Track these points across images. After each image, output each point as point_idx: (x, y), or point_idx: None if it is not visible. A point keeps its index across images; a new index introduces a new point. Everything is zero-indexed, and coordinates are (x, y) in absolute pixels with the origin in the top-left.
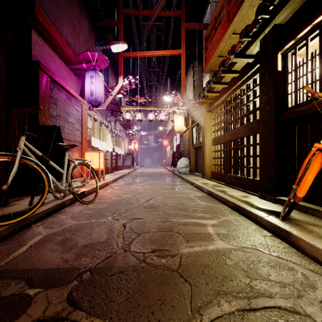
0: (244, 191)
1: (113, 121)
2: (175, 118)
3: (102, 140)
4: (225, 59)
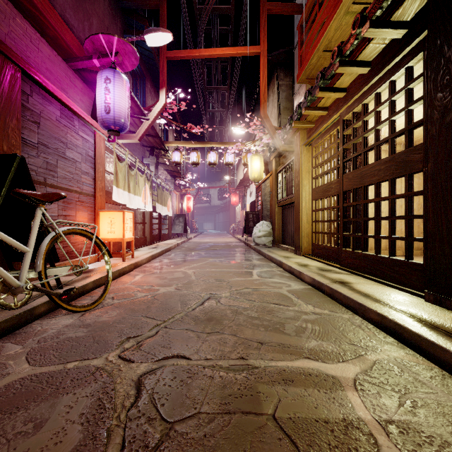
0: (386, 283)
1: (154, 163)
2: (249, 160)
3: (133, 193)
4: (345, 41)
